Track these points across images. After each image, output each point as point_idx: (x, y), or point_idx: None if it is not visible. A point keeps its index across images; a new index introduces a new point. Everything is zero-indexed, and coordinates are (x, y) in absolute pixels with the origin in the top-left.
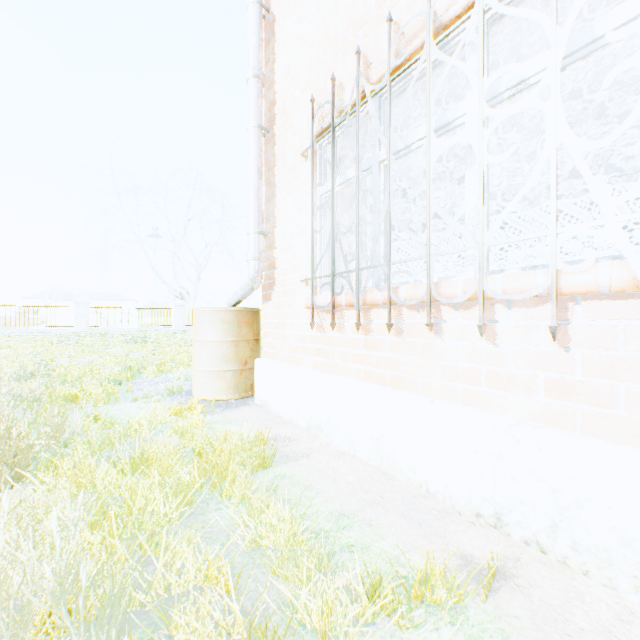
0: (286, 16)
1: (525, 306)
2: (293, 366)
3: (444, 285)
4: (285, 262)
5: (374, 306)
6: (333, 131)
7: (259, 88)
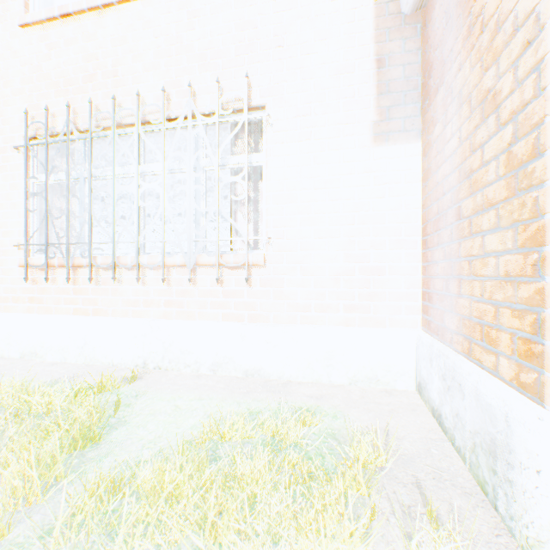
0: None
1: (158, 270)
2: (4, 313)
3: (123, 258)
4: None
5: (82, 267)
6: (48, 145)
7: None
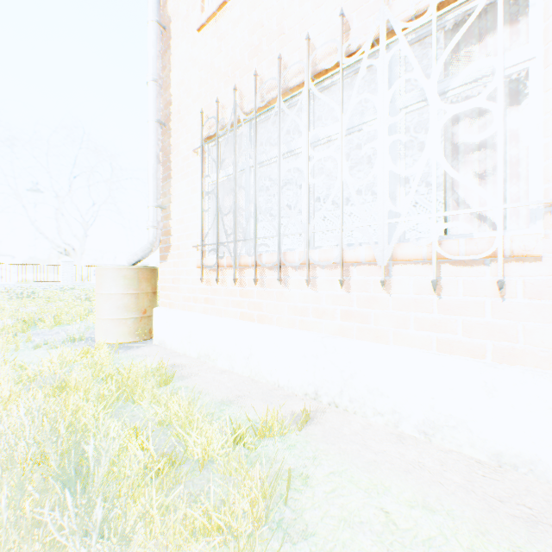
0: (181, 38)
1: (331, 268)
2: (187, 312)
3: (289, 254)
4: (180, 231)
5: (247, 267)
6: (218, 139)
7: (158, 90)
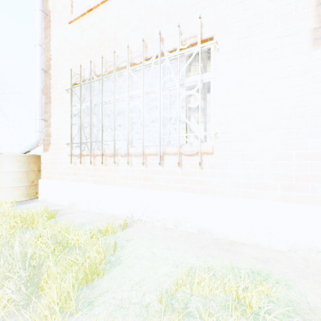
0: (58, 23)
1: (139, 157)
2: (62, 181)
3: (119, 150)
4: (57, 134)
5: (98, 155)
6: (81, 87)
7: (42, 51)
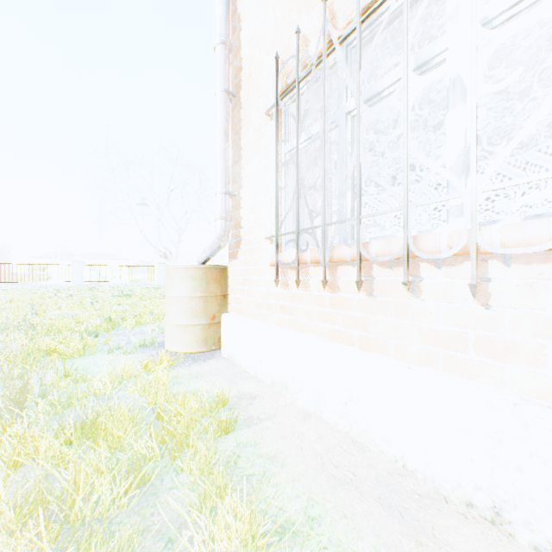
0: None
1: (529, 262)
2: (258, 322)
3: (424, 239)
4: (250, 221)
5: (341, 263)
6: (298, 85)
7: (226, 54)
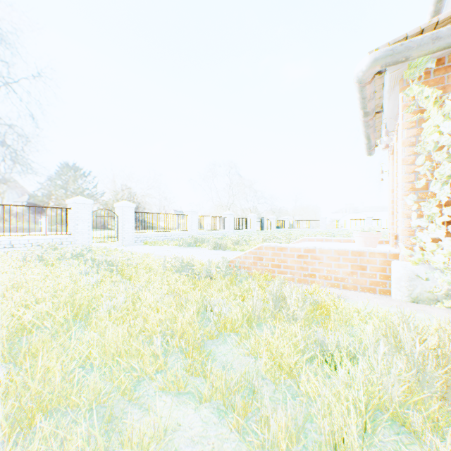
0: None
1: None
2: None
3: None
4: None
5: None
6: None
7: None
